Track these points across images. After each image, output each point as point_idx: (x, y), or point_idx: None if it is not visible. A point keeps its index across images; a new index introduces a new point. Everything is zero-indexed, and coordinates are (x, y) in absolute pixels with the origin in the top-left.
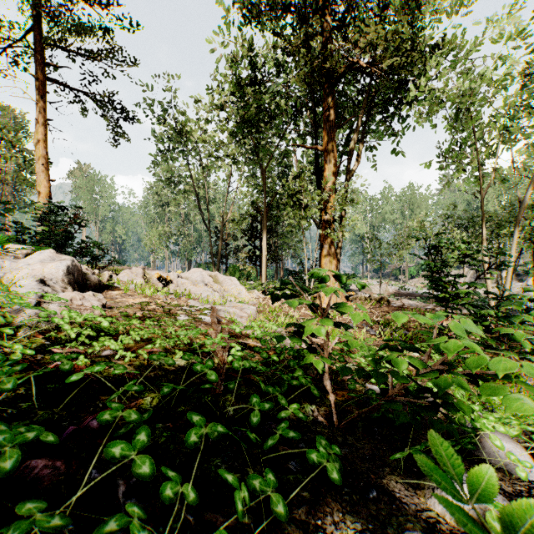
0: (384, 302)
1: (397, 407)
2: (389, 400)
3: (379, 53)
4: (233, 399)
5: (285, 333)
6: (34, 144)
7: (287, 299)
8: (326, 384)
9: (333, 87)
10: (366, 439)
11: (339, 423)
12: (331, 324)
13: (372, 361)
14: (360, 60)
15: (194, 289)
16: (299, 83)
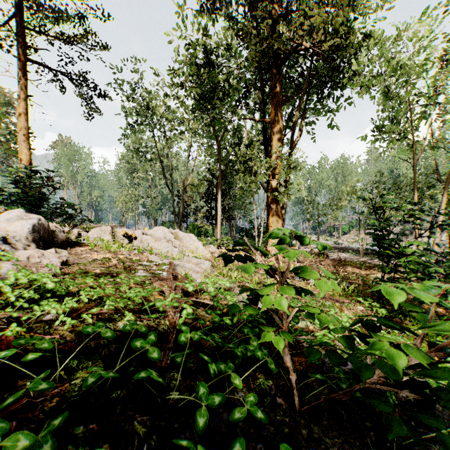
0: (323, 255)
1: (385, 409)
2: (367, 390)
3: (320, 37)
4: (178, 381)
5: (238, 288)
6: (16, 117)
7: (241, 260)
8: (286, 360)
9: (279, 68)
10: (334, 428)
11: (300, 404)
12: (293, 293)
13: (343, 339)
14: (303, 43)
15: (156, 245)
16: (250, 66)
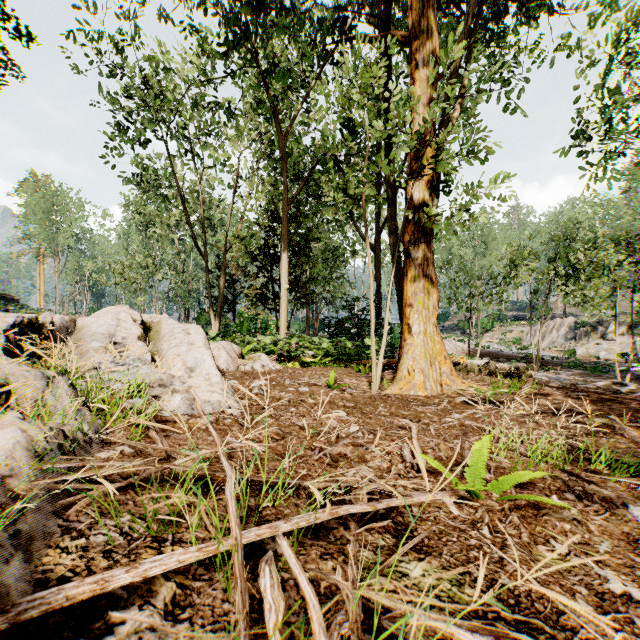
0: (522, 377)
1: None
2: None
3: None
4: None
5: None
6: None
7: None
8: None
9: None
10: None
11: None
12: None
13: None
14: None
15: None
16: None
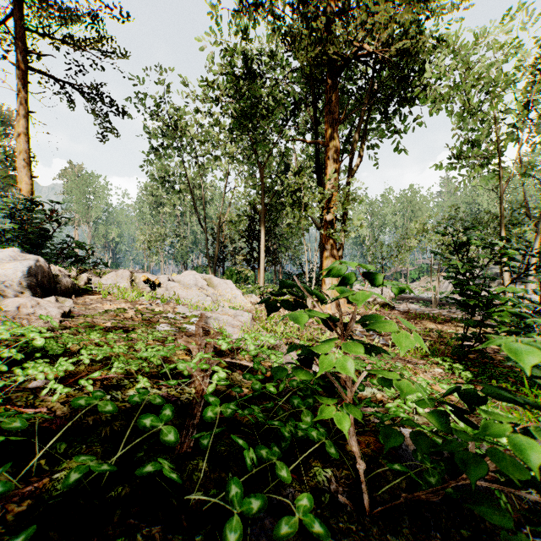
0: (388, 306)
1: (502, 521)
2: (471, 490)
3: (385, 39)
4: (202, 474)
5: (285, 345)
6: (15, 138)
7: (289, 308)
8: (351, 443)
9: (335, 78)
10: (419, 539)
11: (370, 502)
12: (362, 351)
13: (433, 416)
14: (364, 47)
15: (185, 294)
16: (299, 77)
